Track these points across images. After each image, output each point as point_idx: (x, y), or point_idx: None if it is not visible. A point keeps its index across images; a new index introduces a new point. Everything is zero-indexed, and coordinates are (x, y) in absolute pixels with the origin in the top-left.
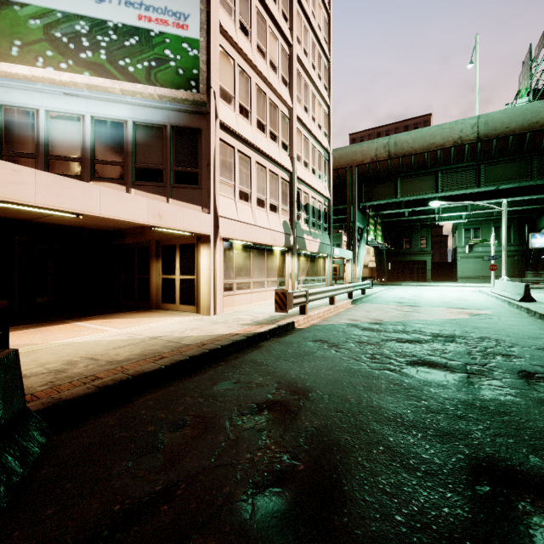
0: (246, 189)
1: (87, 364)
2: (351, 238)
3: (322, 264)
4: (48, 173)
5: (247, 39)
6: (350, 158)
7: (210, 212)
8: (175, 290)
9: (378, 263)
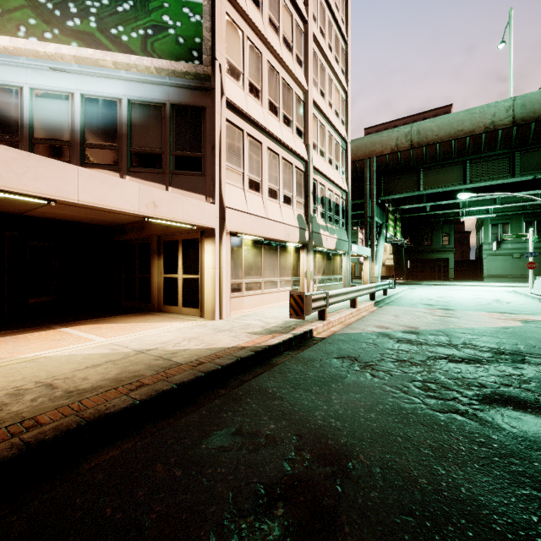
0: (257, 178)
1: (38, 395)
2: (369, 234)
3: (339, 262)
4: (6, 147)
5: (258, 10)
6: (368, 149)
7: (215, 202)
8: (177, 290)
9: (396, 261)
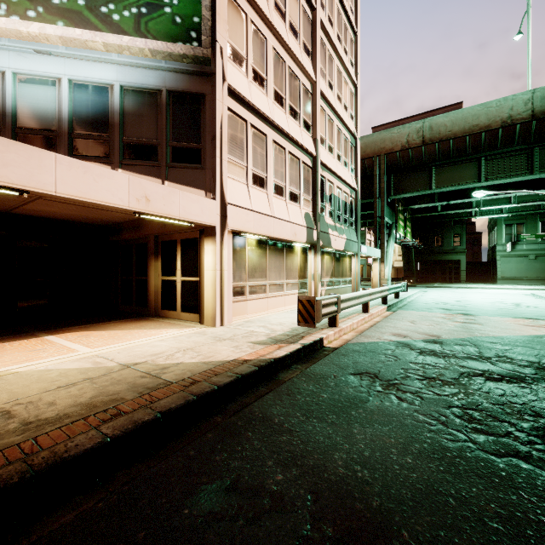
0: (262, 173)
1: None
2: (378, 235)
3: (348, 264)
4: None
5: None
6: (378, 146)
7: (215, 198)
8: (176, 294)
9: (406, 262)
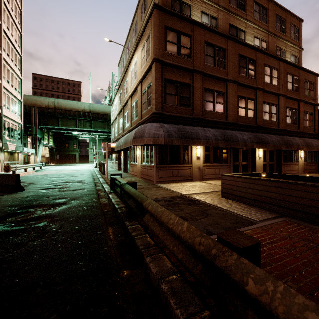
0: None
1: None
2: (34, 142)
3: (17, 156)
4: None
5: None
6: (34, 102)
7: None
8: None
9: (51, 154)
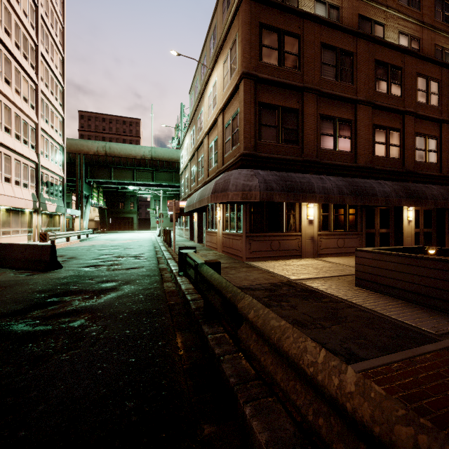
0: (9, 176)
1: None
2: (80, 201)
3: (58, 219)
4: None
5: (9, 86)
6: (79, 148)
7: None
8: None
9: (101, 218)
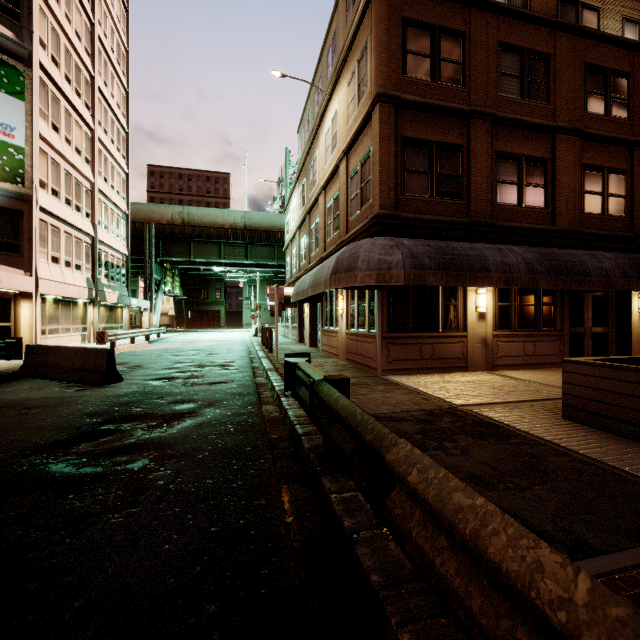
0: (57, 254)
1: (5, 365)
2: (149, 288)
3: (121, 313)
4: None
5: (58, 134)
6: (148, 215)
7: (33, 276)
8: None
9: (178, 311)
